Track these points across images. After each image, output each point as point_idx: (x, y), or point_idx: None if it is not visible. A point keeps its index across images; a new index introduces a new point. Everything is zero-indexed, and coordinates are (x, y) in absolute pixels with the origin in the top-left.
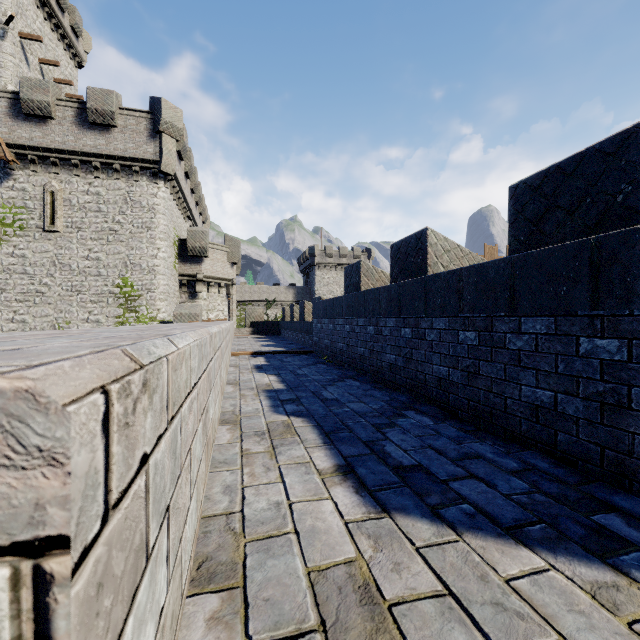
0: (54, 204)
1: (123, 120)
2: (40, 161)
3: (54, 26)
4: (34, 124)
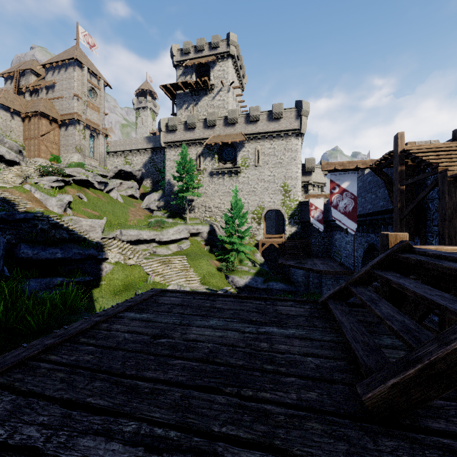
0: (258, 155)
1: (285, 114)
2: (253, 139)
3: (237, 78)
4: (252, 124)
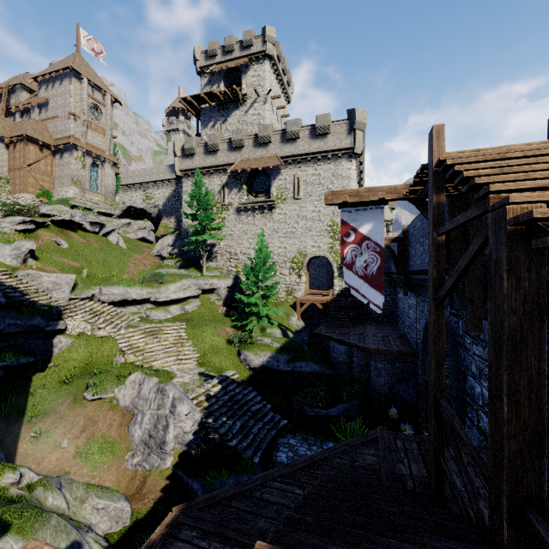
0: (299, 184)
1: (333, 128)
2: (292, 162)
3: (280, 85)
4: (291, 144)
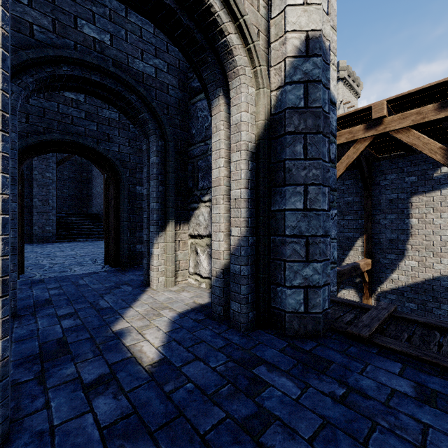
0: None
1: None
2: None
3: (350, 90)
4: None
